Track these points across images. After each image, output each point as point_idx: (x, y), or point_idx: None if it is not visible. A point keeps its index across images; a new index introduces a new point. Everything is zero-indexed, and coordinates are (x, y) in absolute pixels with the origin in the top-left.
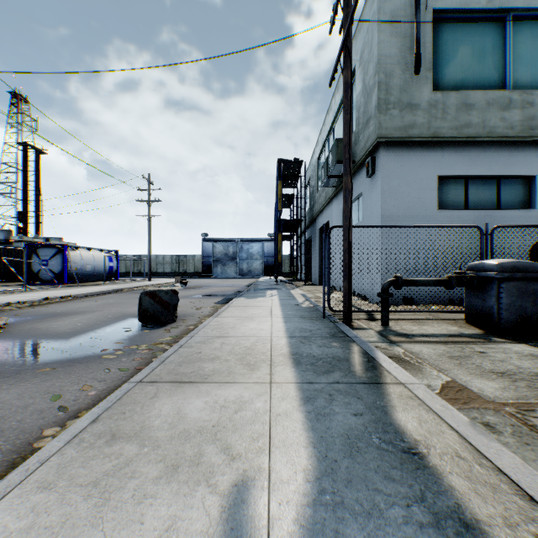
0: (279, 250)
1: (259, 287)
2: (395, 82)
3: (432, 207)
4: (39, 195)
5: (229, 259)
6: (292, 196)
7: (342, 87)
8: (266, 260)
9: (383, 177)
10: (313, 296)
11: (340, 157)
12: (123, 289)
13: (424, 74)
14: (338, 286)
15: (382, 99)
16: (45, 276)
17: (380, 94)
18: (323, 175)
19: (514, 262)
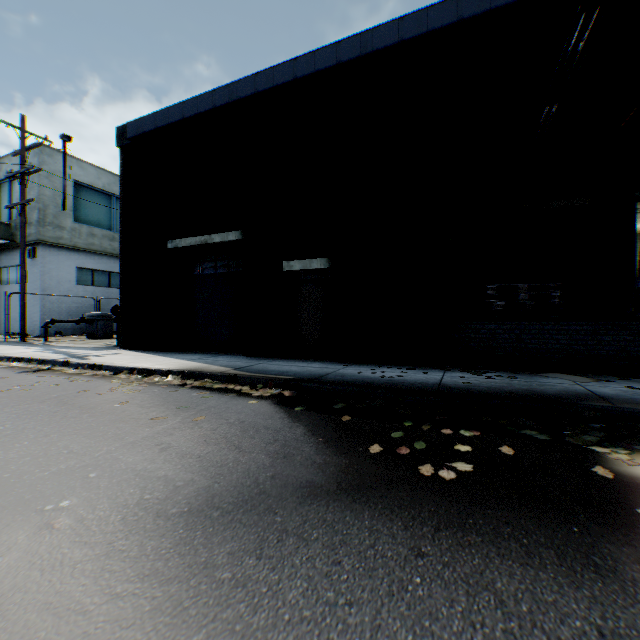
0: None
1: None
2: (52, 211)
3: (75, 283)
4: None
5: None
6: None
7: (1, 173)
8: None
9: (43, 263)
10: None
11: (4, 236)
12: None
13: (70, 212)
14: None
15: (43, 219)
16: None
17: (41, 215)
18: None
19: (104, 313)
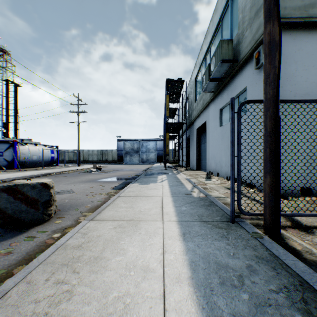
0: (167, 145)
1: (152, 171)
2: None
3: None
4: (17, 112)
5: (134, 152)
6: (176, 109)
7: (221, 5)
8: (158, 152)
9: None
10: (197, 181)
11: (224, 57)
12: (52, 173)
13: None
14: (215, 172)
15: None
16: (1, 163)
17: None
18: (204, 81)
19: None
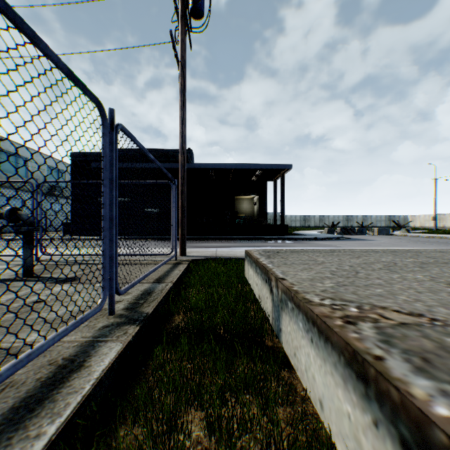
0: None
1: None
2: None
3: None
4: None
5: None
6: None
7: None
8: None
9: None
10: None
11: None
12: None
13: None
14: None
15: None
16: None
17: None
18: None
19: None
